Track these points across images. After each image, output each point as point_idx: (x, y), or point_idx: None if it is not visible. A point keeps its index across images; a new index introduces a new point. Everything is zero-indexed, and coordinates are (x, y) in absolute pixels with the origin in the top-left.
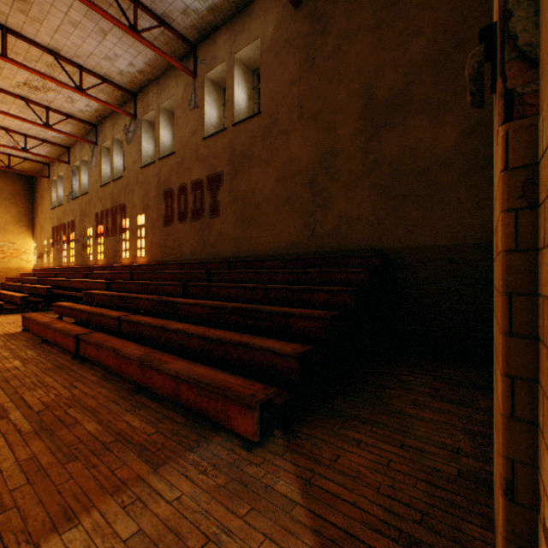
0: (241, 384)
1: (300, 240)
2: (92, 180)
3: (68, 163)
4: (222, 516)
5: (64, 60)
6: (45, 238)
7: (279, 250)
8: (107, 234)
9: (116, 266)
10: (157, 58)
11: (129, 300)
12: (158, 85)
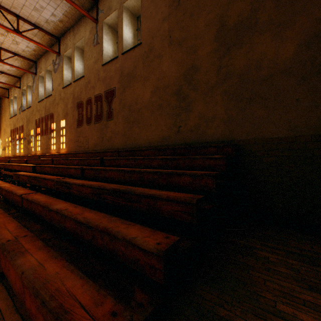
0: (86, 303)
1: (169, 135)
2: (33, 98)
3: (19, 88)
4: None
5: (5, 10)
6: (7, 137)
7: (154, 143)
8: (42, 133)
9: (46, 155)
10: (71, 10)
11: (40, 180)
12: (73, 31)
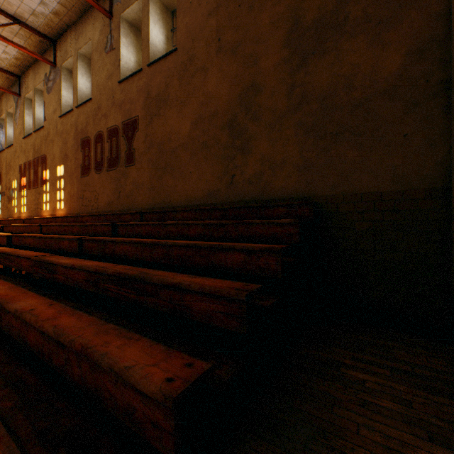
0: None
1: (218, 188)
2: (16, 132)
3: None
4: None
5: None
6: None
7: (196, 200)
8: (29, 186)
9: (34, 219)
10: None
11: (11, 259)
12: (76, 29)
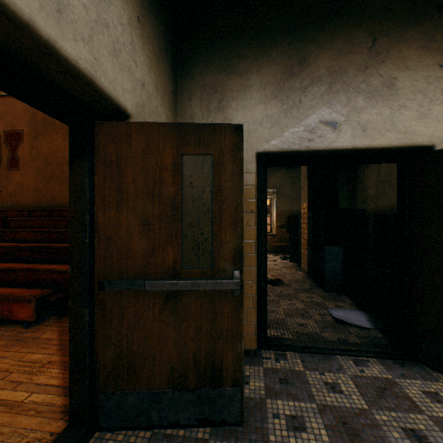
0: (24, 291)
1: None
2: None
3: None
4: (0, 354)
5: None
6: None
7: None
8: None
9: None
10: None
11: None
12: None
